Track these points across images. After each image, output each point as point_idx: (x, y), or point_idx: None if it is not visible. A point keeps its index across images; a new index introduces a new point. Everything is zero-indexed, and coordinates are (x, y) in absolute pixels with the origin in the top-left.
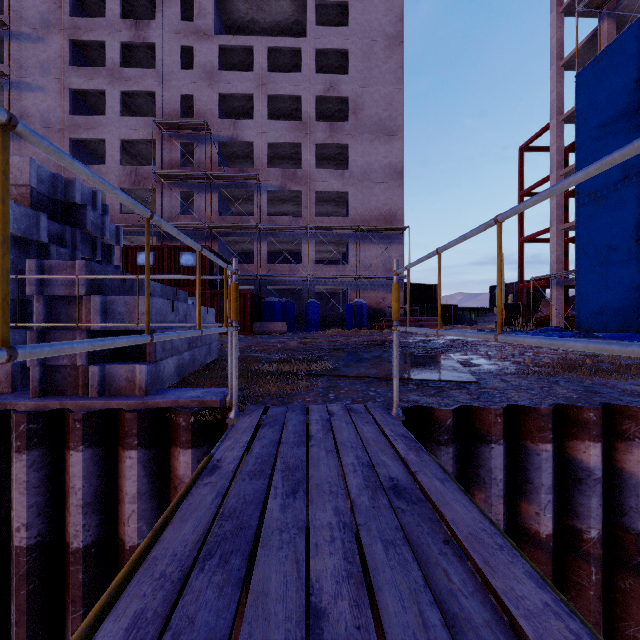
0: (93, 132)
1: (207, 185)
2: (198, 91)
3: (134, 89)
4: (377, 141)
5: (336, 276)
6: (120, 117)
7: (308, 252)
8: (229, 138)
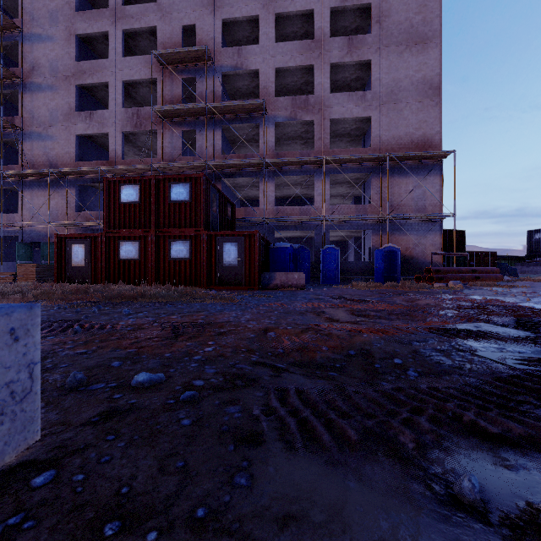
0: (97, 76)
1: (209, 122)
2: (200, 20)
3: (136, 27)
4: (407, 52)
5: (358, 217)
6: (122, 58)
7: (324, 189)
8: (233, 68)
